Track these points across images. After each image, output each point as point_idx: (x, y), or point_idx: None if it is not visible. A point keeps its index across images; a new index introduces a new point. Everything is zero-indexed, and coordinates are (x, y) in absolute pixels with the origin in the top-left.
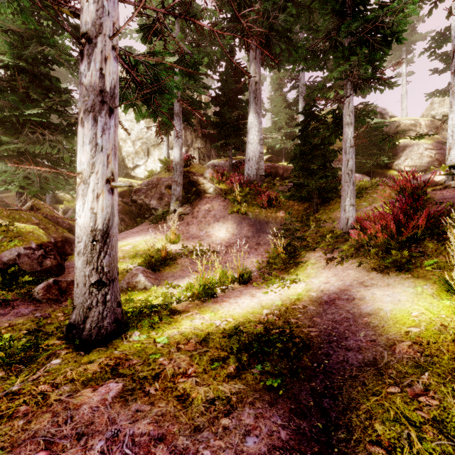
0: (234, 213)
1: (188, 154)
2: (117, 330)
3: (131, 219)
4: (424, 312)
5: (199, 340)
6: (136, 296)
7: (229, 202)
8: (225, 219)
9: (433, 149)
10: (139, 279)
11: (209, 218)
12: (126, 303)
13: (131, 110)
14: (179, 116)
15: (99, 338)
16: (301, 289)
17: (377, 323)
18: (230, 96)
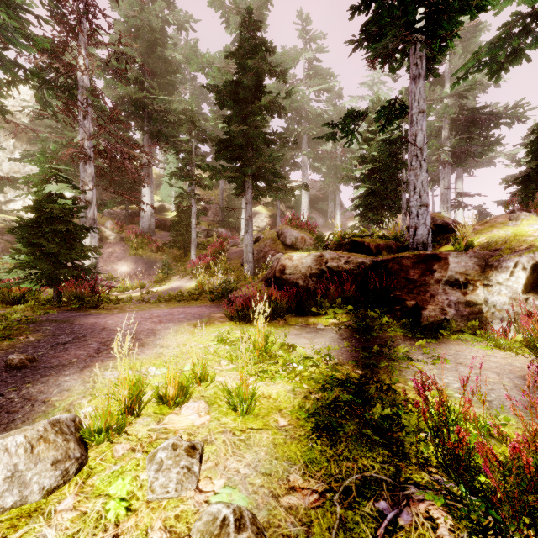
0: (133, 255)
1: None
2: None
3: None
4: (194, 285)
5: None
6: None
7: (128, 248)
8: (125, 259)
9: (269, 218)
10: None
11: (113, 258)
12: None
13: (4, 140)
14: None
15: None
16: (166, 287)
17: (182, 288)
18: None
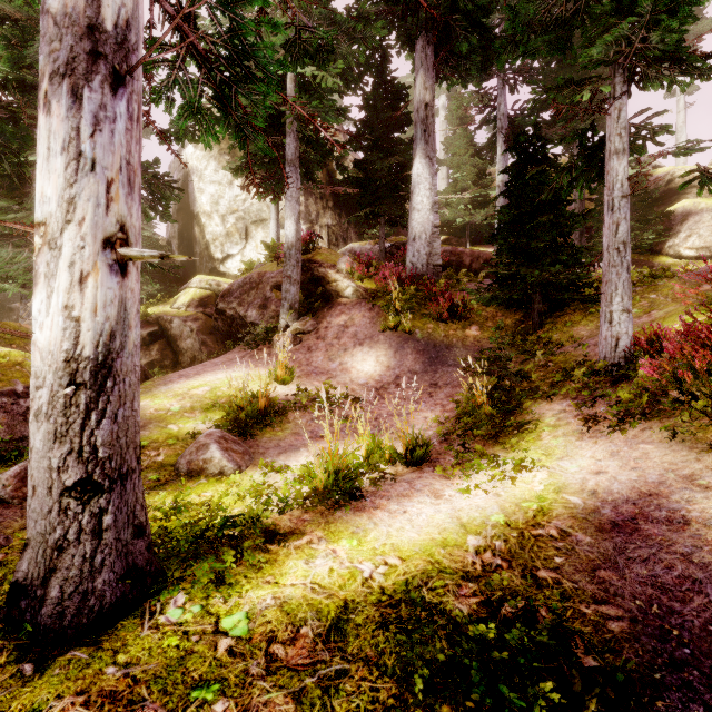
0: (390, 331)
1: (311, 232)
2: (133, 595)
3: (217, 342)
4: None
5: (323, 628)
6: (202, 490)
7: (380, 312)
8: (373, 340)
9: None
10: (211, 456)
11: (345, 339)
12: (171, 515)
13: (220, 166)
14: (295, 166)
15: (83, 619)
16: (541, 486)
17: None
18: (381, 132)
